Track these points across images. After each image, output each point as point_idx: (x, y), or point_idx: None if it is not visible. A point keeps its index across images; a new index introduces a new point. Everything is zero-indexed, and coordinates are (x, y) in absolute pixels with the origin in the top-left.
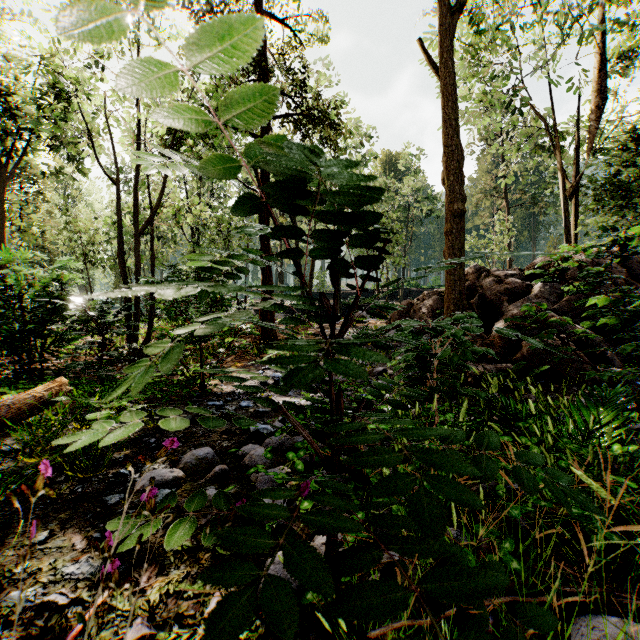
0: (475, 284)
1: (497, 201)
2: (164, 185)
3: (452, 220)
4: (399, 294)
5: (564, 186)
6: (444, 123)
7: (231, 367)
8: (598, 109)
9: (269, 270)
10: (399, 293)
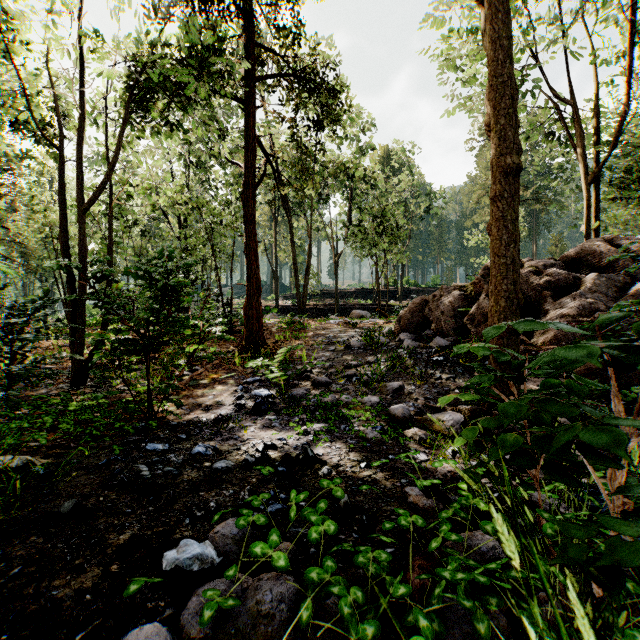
0: None
1: None
2: (118, 149)
3: (502, 180)
4: (398, 293)
5: (585, 172)
6: (490, 45)
7: (204, 380)
8: (626, 85)
9: (255, 260)
10: (398, 292)
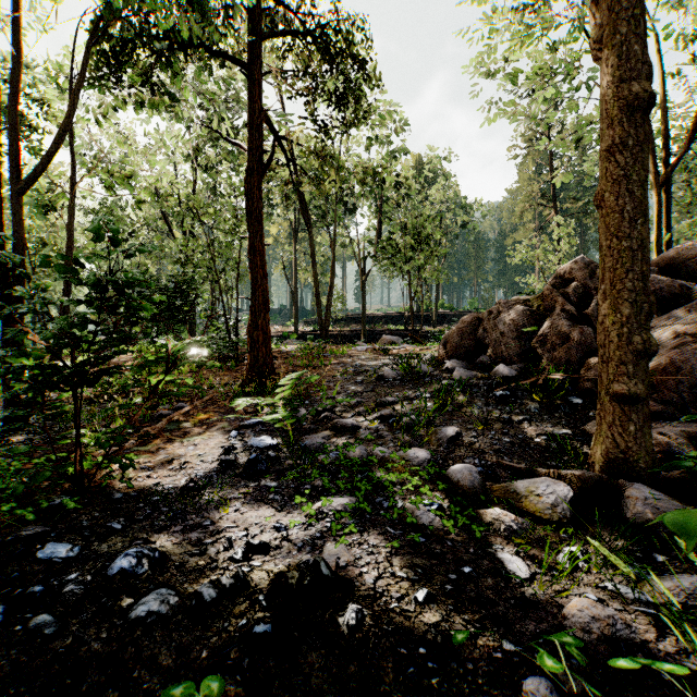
0: (586, 286)
1: (544, 211)
2: (71, 110)
3: (624, 119)
4: (432, 318)
5: (657, 172)
6: None
7: (189, 422)
8: None
9: (261, 267)
10: (432, 316)
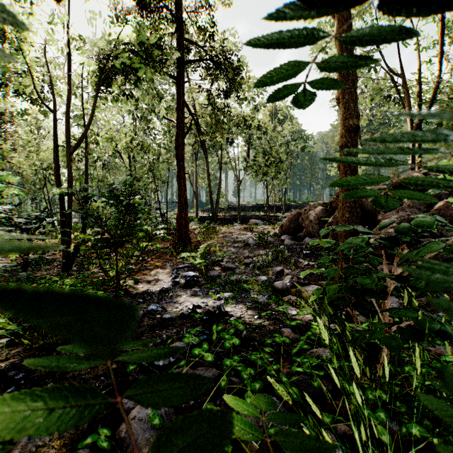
0: None
1: None
2: (93, 112)
3: (347, 135)
4: (282, 207)
5: (411, 124)
6: (339, 47)
7: (150, 266)
8: (439, 64)
9: (184, 186)
10: (282, 207)
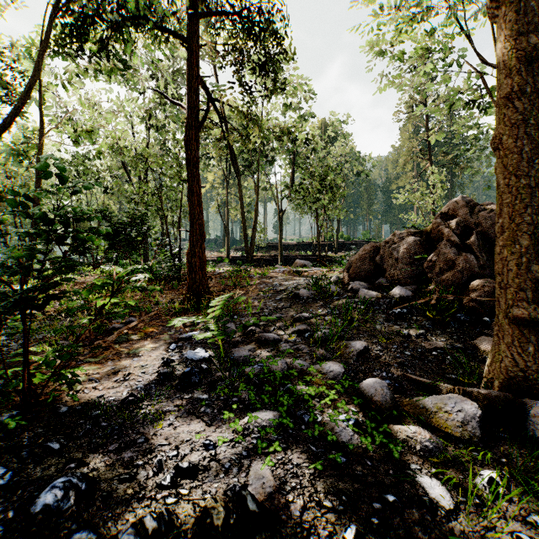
0: (467, 220)
1: (421, 163)
2: (36, 71)
3: (522, 69)
4: (334, 246)
5: None
6: None
7: (136, 334)
8: None
9: (198, 205)
10: (334, 245)
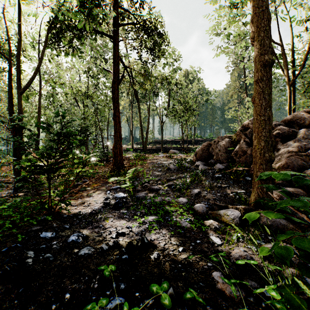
0: None
1: (242, 94)
2: (41, 59)
3: (262, 69)
4: (192, 141)
5: (289, 79)
6: None
7: (89, 187)
8: None
9: (118, 122)
10: (192, 141)
